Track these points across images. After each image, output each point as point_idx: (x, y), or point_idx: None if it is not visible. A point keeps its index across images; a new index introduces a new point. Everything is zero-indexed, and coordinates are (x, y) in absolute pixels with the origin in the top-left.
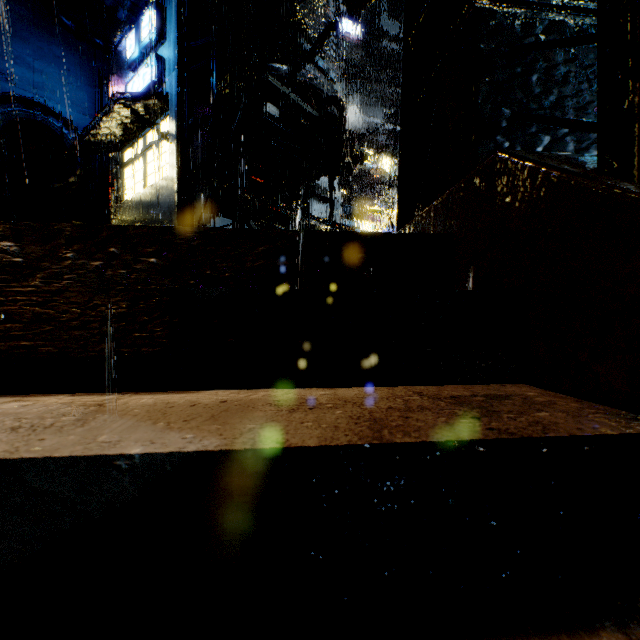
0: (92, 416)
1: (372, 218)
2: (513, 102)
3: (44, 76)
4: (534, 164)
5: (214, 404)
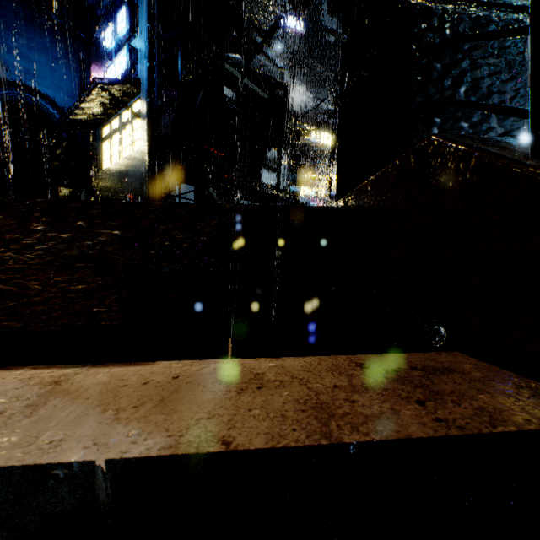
0: (44, 400)
1: (313, 184)
2: (443, 89)
3: (35, 64)
4: (468, 148)
5: (166, 381)
